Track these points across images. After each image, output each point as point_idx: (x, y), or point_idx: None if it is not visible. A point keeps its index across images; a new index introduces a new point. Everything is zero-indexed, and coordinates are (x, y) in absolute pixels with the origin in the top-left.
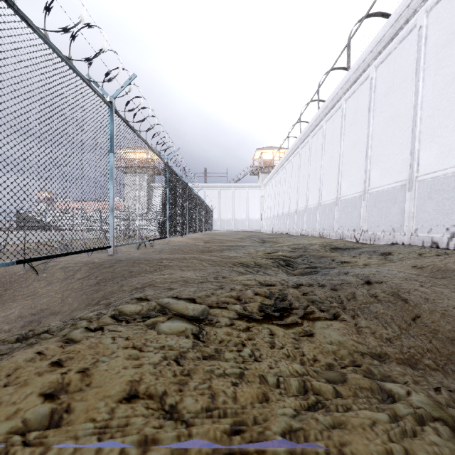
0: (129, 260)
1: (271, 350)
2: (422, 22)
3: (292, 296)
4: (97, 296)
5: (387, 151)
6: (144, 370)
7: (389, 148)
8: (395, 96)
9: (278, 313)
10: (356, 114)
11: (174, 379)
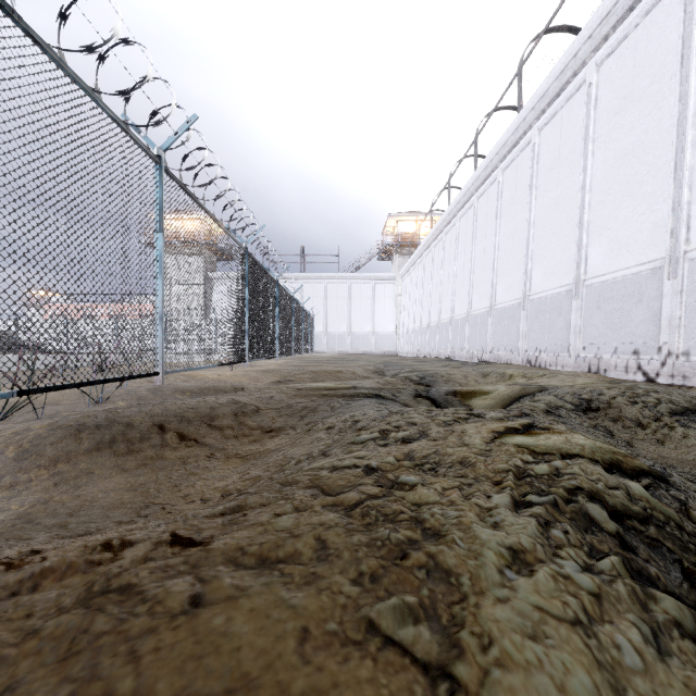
0: None
1: None
2: None
3: None
4: None
5: None
6: None
7: None
8: None
9: None
10: (633, 85)
11: None
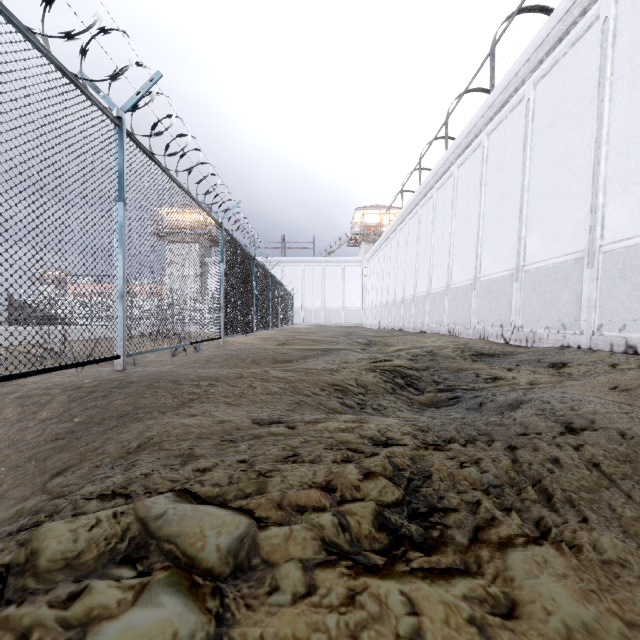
0: (142, 382)
1: None
2: (609, 11)
3: (440, 478)
4: (53, 466)
5: (552, 207)
6: None
7: (557, 204)
8: (565, 125)
9: (418, 532)
10: (504, 155)
11: None
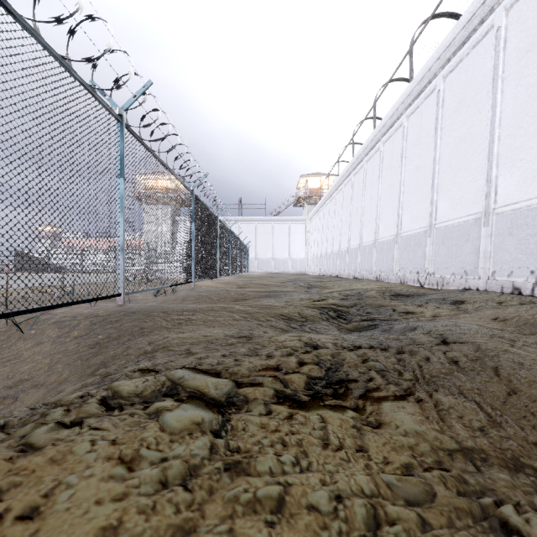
0: (141, 312)
1: (324, 454)
2: (501, 22)
3: (349, 365)
4: (95, 363)
5: (457, 177)
6: (129, 505)
7: (461, 175)
8: (468, 111)
9: (331, 390)
10: (420, 134)
11: (176, 520)
